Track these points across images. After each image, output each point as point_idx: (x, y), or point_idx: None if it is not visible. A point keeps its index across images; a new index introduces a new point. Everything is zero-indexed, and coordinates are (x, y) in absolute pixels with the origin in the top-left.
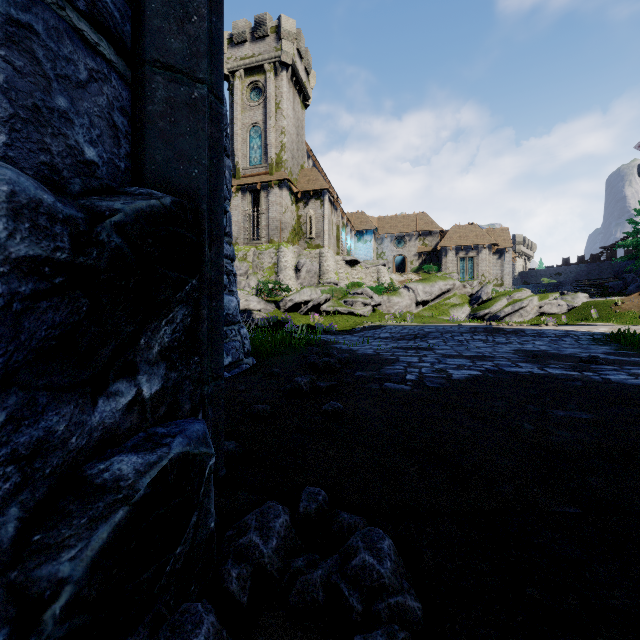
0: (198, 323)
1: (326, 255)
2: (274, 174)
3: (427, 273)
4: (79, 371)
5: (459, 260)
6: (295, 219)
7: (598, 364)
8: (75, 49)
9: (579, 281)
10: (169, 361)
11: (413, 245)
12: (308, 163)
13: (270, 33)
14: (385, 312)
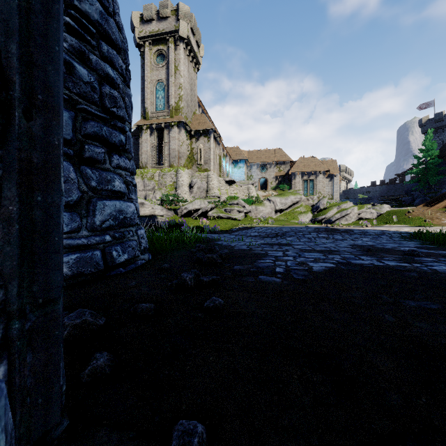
0: None
1: (212, 176)
2: (174, 117)
3: (282, 190)
4: None
5: (303, 181)
6: (189, 150)
7: (419, 256)
8: None
9: (382, 197)
10: None
11: (272, 171)
12: (199, 111)
13: (171, 15)
14: (253, 217)
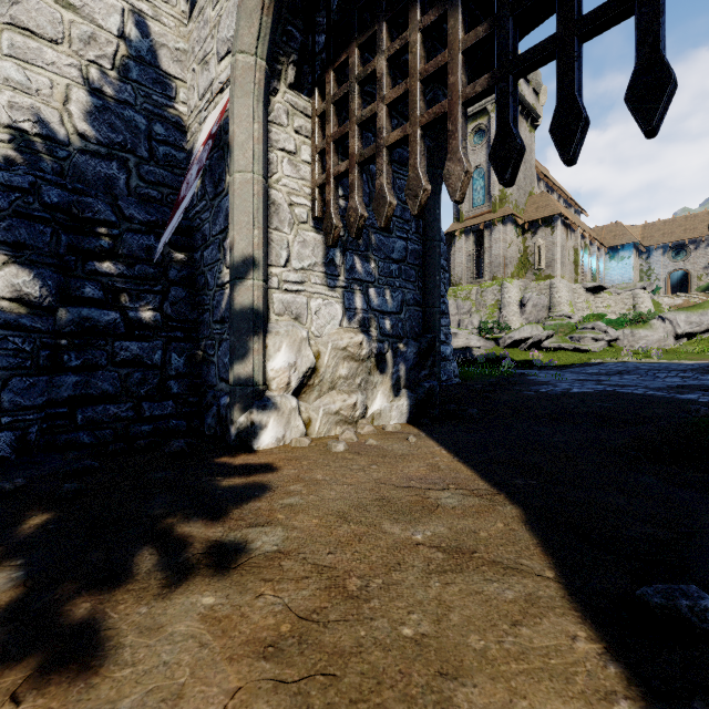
0: (435, 361)
1: (557, 286)
2: (497, 211)
3: None
4: (418, 369)
5: None
6: (521, 251)
7: None
8: (415, 313)
9: None
10: (430, 369)
11: (702, 254)
12: (538, 186)
13: None
14: (626, 347)
